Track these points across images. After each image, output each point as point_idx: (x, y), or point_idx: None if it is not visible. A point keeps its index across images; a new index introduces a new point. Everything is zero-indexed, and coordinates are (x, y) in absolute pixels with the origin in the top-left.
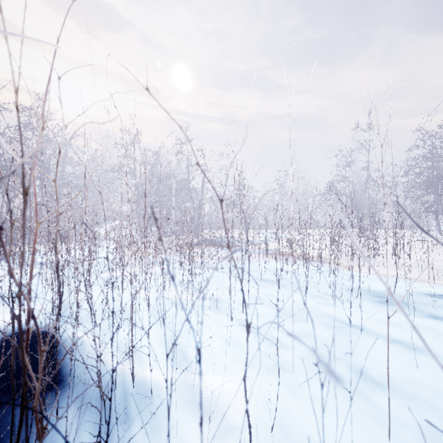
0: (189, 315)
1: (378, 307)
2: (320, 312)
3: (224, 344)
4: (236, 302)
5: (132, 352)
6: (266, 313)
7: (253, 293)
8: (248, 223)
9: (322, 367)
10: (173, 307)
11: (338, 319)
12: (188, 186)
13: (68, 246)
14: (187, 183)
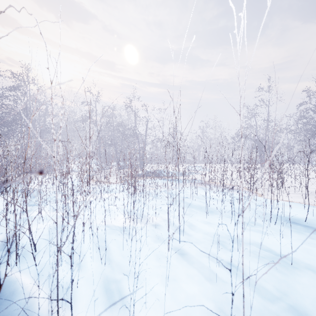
0: (130, 245)
1: (296, 234)
2: (247, 240)
3: (163, 280)
4: (172, 229)
5: (58, 312)
6: (200, 240)
7: (186, 219)
8: (183, 161)
9: (264, 312)
10: (116, 237)
11: (265, 248)
12: (135, 132)
13: (45, 176)
14: (134, 129)
